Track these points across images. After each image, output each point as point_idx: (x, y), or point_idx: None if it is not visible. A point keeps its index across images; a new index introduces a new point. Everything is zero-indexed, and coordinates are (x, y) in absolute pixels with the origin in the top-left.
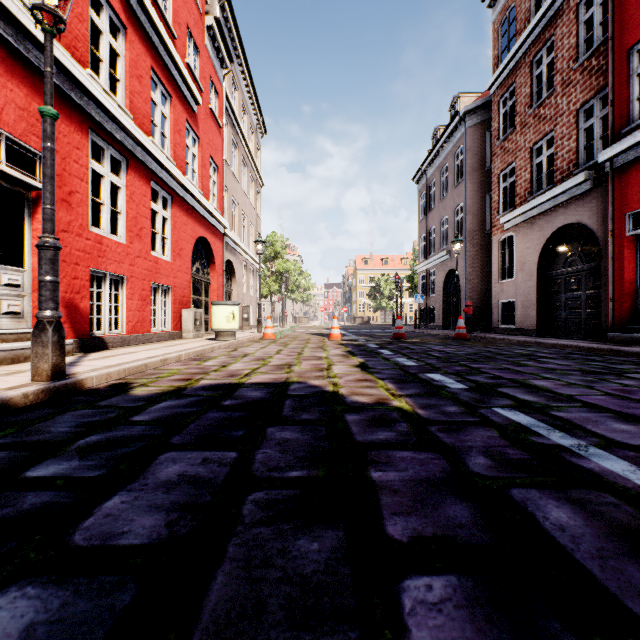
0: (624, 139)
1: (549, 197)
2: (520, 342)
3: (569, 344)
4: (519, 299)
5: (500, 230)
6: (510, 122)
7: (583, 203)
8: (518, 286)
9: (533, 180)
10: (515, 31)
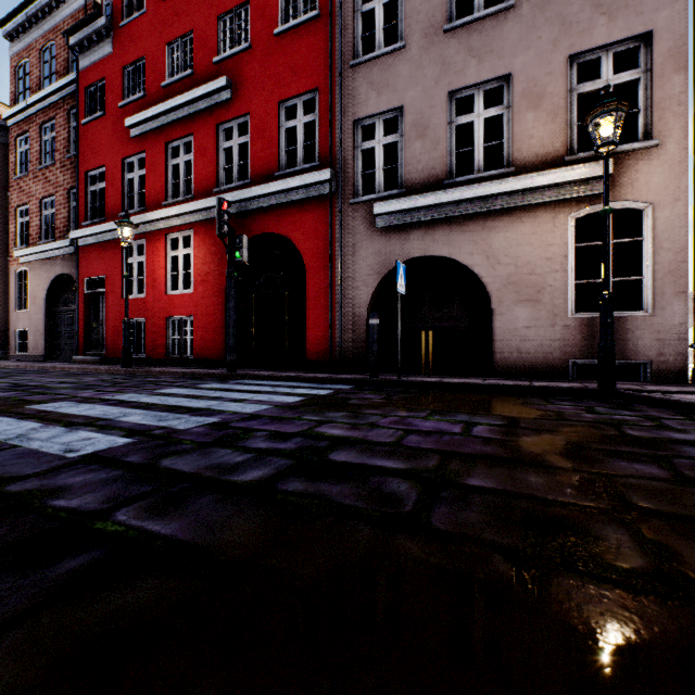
0: (81, 230)
1: (50, 248)
2: (7, 366)
3: (35, 365)
4: (33, 329)
5: (18, 262)
6: (27, 165)
7: (72, 261)
8: (32, 317)
9: (44, 228)
10: (30, 86)
